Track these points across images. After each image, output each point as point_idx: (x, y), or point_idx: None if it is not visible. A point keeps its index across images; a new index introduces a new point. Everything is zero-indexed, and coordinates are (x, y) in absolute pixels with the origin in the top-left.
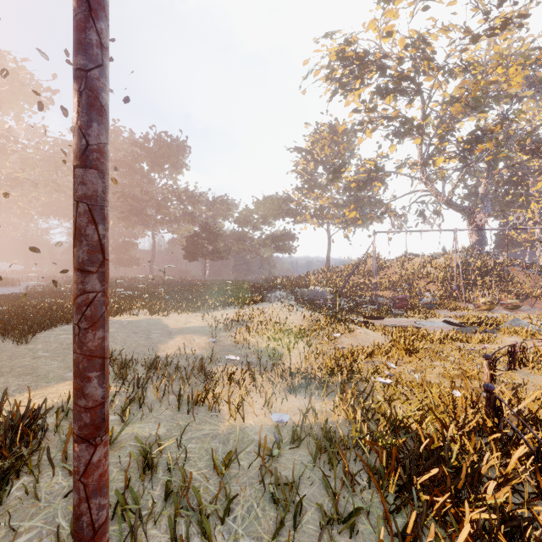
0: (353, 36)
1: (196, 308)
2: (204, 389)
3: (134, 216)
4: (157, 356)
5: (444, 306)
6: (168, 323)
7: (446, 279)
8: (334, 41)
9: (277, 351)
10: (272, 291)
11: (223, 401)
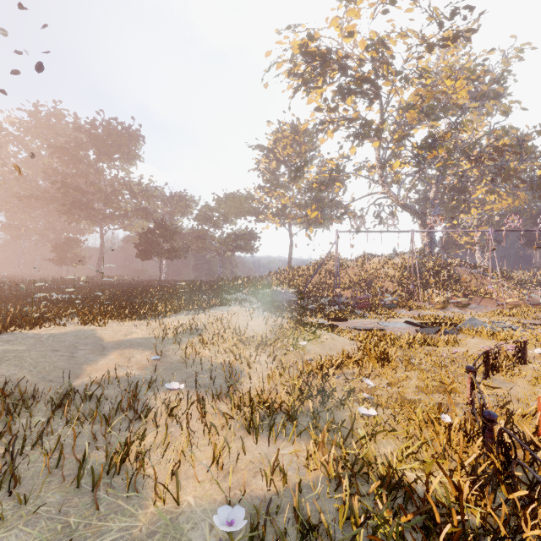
0: (316, 32)
1: (142, 315)
2: (125, 445)
3: (77, 209)
4: (72, 387)
5: (402, 305)
6: (103, 336)
7: (403, 278)
8: (296, 36)
9: (235, 367)
10: (232, 293)
11: (154, 457)
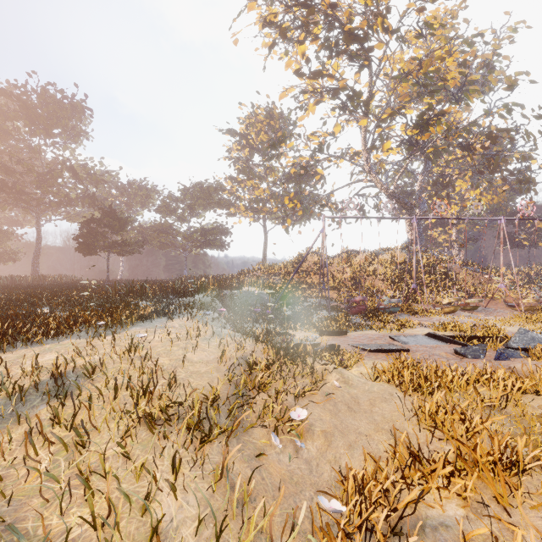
0: None
1: None
2: None
3: None
4: None
5: (402, 308)
6: None
7: (395, 276)
8: None
9: None
10: (189, 295)
11: None
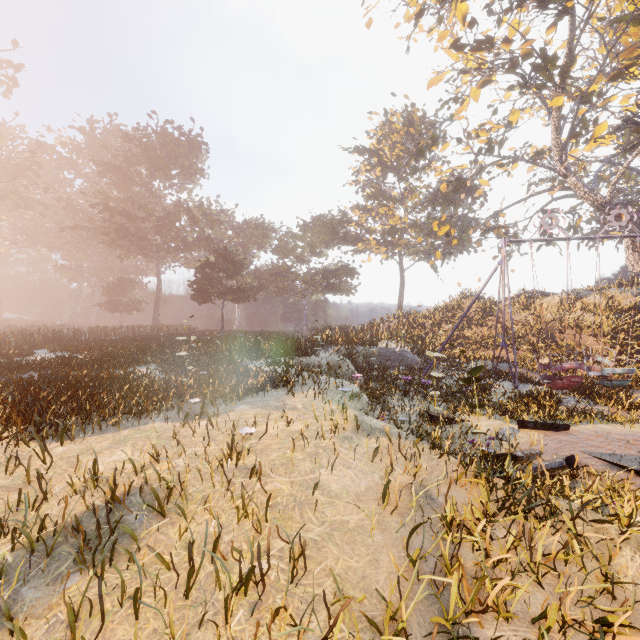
0: None
1: (30, 427)
2: None
3: (124, 240)
4: None
5: None
6: None
7: (617, 330)
8: None
9: None
10: (312, 353)
11: None
